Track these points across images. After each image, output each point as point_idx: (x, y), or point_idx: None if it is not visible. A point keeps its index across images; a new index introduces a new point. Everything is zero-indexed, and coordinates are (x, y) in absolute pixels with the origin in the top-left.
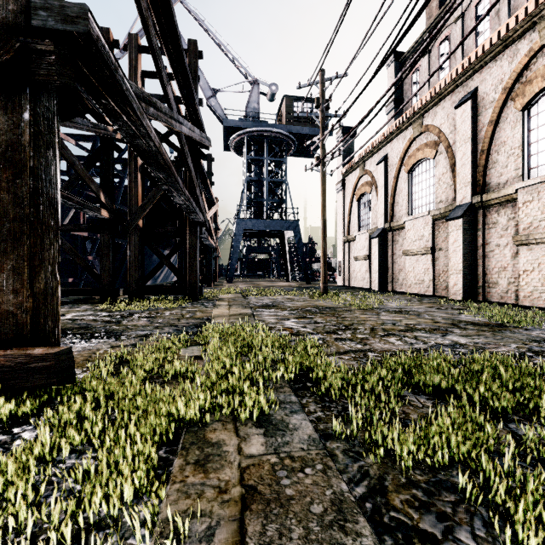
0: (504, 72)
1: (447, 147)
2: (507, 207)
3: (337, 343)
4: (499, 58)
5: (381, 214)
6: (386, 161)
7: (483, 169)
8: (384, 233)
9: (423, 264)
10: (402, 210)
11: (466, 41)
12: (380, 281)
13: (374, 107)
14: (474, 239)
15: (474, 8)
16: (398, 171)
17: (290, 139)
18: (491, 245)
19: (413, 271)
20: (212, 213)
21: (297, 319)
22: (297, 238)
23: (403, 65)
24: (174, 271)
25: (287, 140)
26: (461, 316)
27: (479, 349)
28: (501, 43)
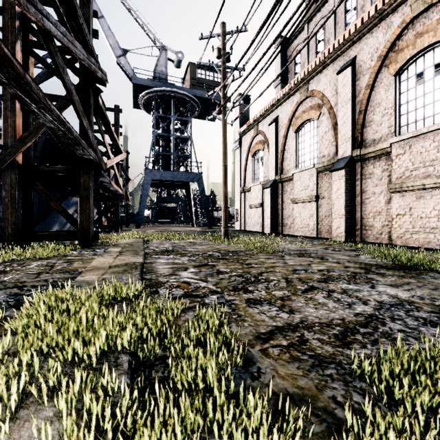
0: (379, 42)
1: (329, 109)
2: (382, 160)
3: (252, 311)
4: (375, 30)
5: (273, 167)
6: (276, 122)
7: (361, 126)
8: (275, 184)
9: (309, 210)
10: (290, 164)
11: (337, 30)
12: (272, 225)
13: (282, 31)
14: (354, 188)
15: (344, 4)
16: (287, 131)
17: (195, 101)
18: (368, 193)
19: (300, 216)
20: (117, 160)
21: (197, 268)
22: (201, 188)
23: (287, 49)
24: (64, 214)
25: (192, 102)
26: (362, 258)
27: (439, 310)
28: (378, 16)
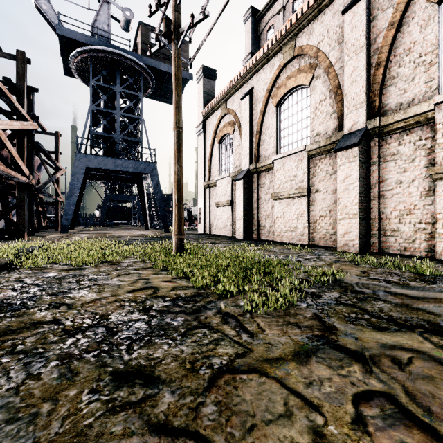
0: None
1: (328, 67)
2: (415, 132)
3: None
4: None
5: (246, 153)
6: (251, 95)
7: (379, 85)
8: (249, 175)
9: (296, 208)
10: (269, 149)
11: None
12: (245, 228)
13: None
14: (368, 175)
15: None
16: (265, 105)
17: (147, 73)
18: (390, 182)
19: (283, 216)
20: (9, 126)
21: None
22: (154, 181)
23: (259, 23)
24: None
25: (143, 72)
26: None
27: None
28: None
